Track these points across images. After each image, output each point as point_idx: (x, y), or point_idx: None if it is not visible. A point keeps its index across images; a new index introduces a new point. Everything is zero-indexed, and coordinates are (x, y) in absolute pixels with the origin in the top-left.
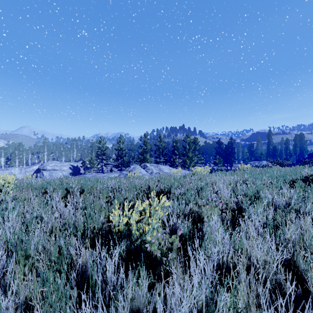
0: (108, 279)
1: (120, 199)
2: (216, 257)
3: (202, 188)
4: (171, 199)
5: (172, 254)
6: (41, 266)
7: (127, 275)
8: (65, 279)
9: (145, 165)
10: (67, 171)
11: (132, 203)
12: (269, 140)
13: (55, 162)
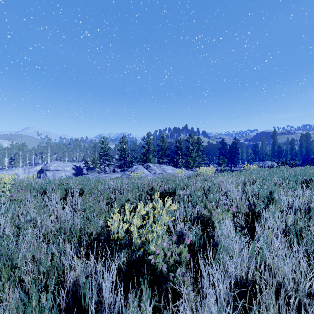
0: (104, 299)
1: (121, 200)
2: (233, 273)
3: (209, 189)
4: (176, 201)
5: (180, 268)
6: (27, 280)
7: (127, 290)
8: (52, 299)
9: (148, 165)
10: (70, 172)
11: (134, 205)
12: (274, 140)
13: (58, 162)
